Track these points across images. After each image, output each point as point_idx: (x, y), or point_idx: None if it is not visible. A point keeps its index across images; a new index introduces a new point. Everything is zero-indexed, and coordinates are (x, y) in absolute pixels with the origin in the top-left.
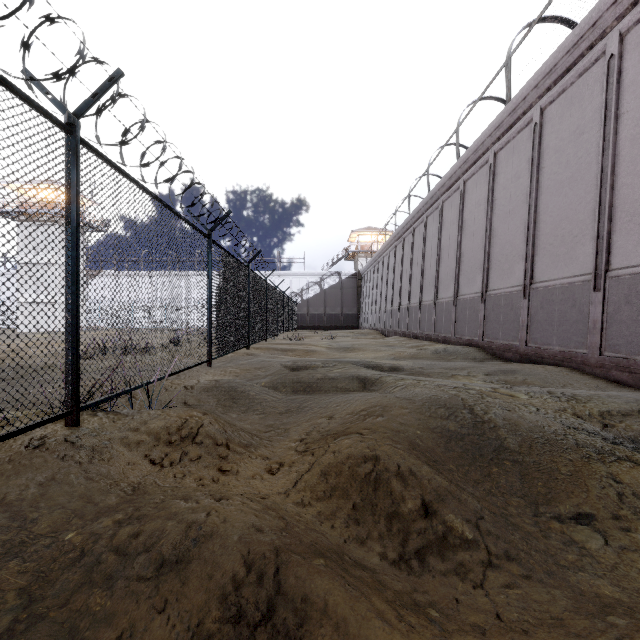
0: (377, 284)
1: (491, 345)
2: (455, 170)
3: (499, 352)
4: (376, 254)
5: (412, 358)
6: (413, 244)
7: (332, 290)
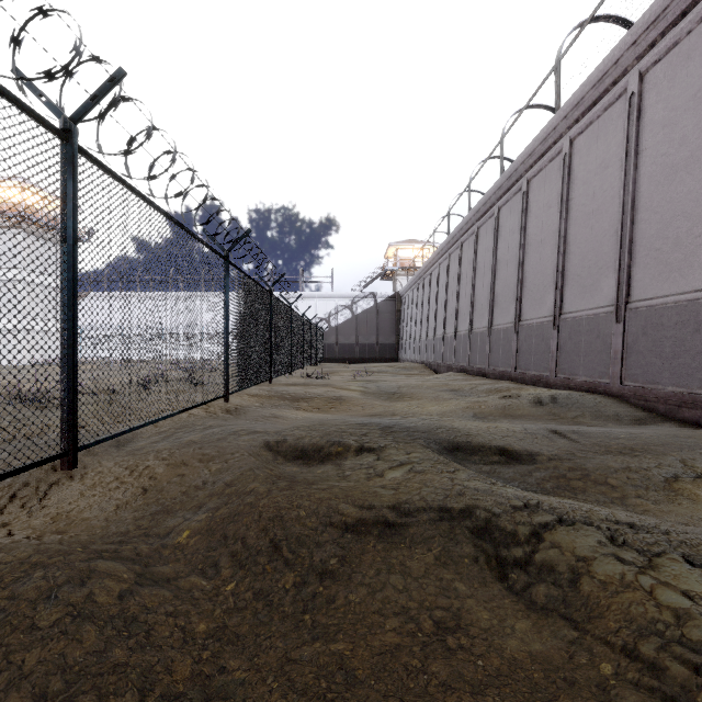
0: (422, 306)
1: (643, 393)
2: (555, 124)
3: (665, 406)
4: (421, 269)
5: (506, 415)
6: (476, 249)
7: (366, 315)
